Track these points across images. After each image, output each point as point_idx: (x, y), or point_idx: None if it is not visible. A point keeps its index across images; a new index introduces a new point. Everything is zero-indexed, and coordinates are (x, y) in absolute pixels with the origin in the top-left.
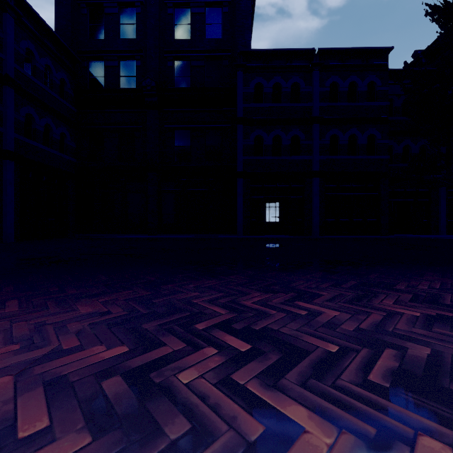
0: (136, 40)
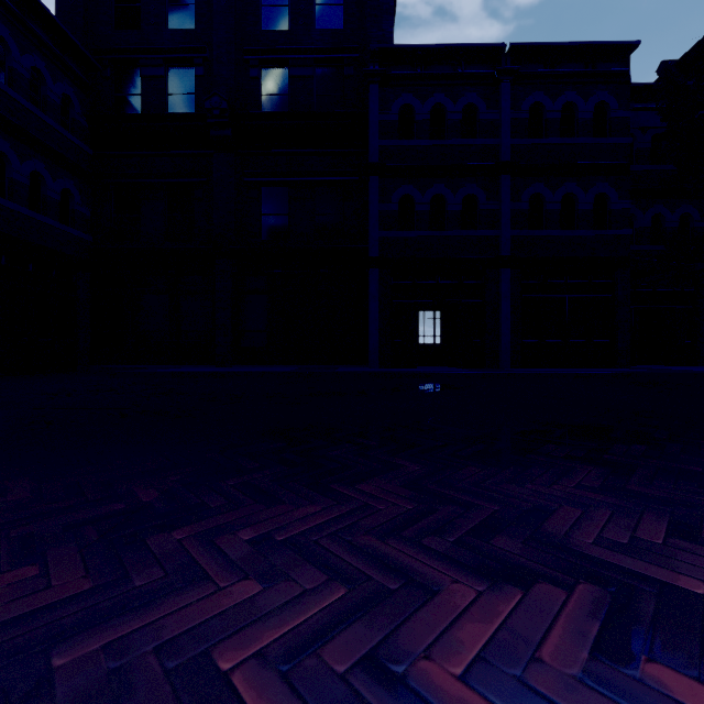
0: (195, 32)
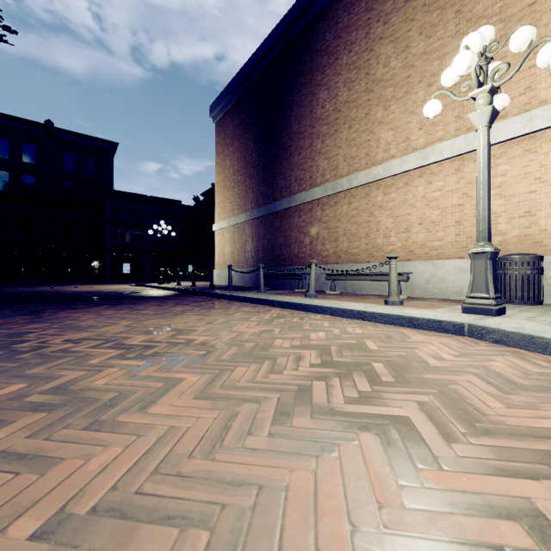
0: (36, 165)
